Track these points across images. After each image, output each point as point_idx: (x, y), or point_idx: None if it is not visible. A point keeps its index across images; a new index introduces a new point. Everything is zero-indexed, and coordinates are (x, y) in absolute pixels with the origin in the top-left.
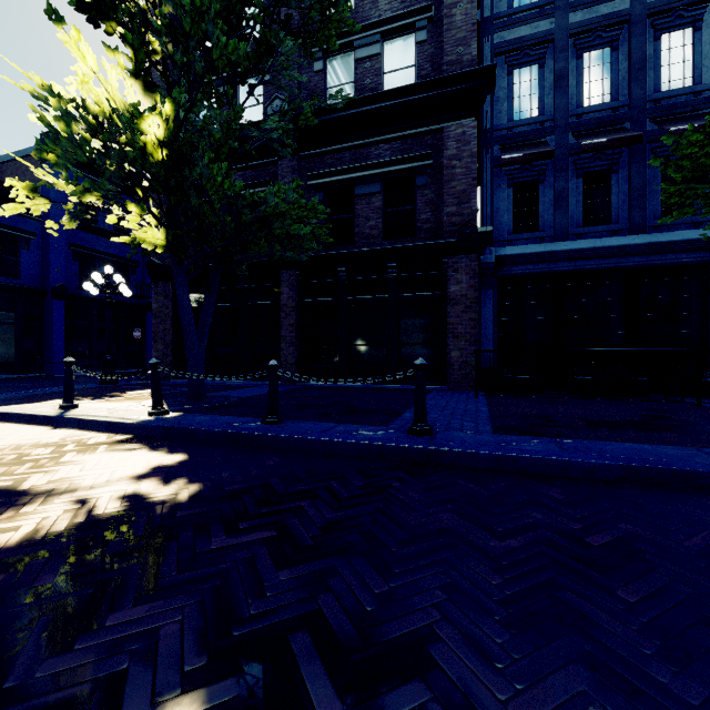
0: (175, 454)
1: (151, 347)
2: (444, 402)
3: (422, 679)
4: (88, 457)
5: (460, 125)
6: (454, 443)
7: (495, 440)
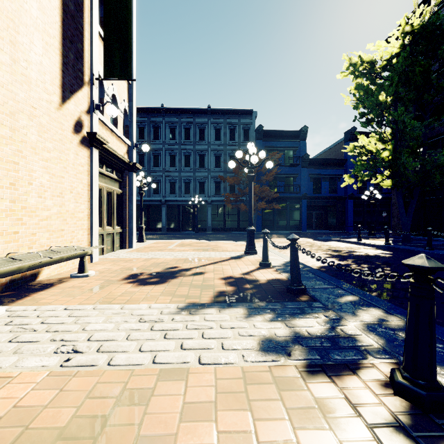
0: (389, 252)
1: None
2: None
3: None
4: (366, 250)
5: None
6: None
7: None
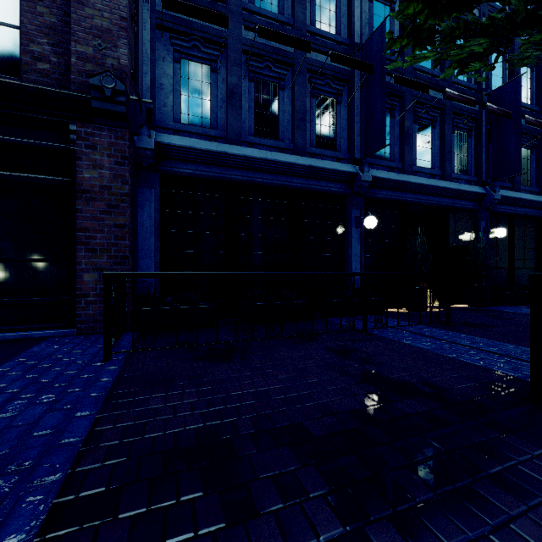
0: None
1: None
2: None
3: None
4: None
5: None
6: None
7: None
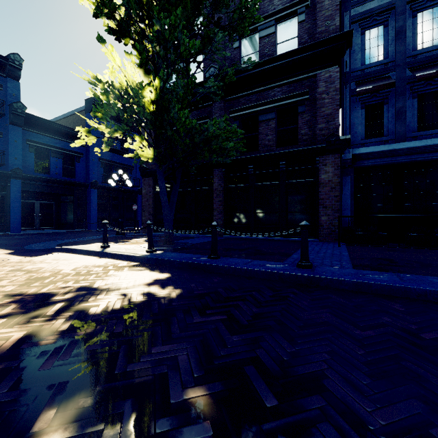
0: (164, 273)
1: (140, 214)
2: (317, 248)
3: (320, 395)
4: (120, 273)
5: (328, 71)
6: (327, 273)
7: (354, 273)
